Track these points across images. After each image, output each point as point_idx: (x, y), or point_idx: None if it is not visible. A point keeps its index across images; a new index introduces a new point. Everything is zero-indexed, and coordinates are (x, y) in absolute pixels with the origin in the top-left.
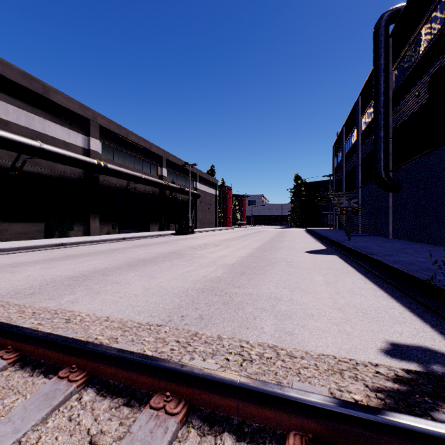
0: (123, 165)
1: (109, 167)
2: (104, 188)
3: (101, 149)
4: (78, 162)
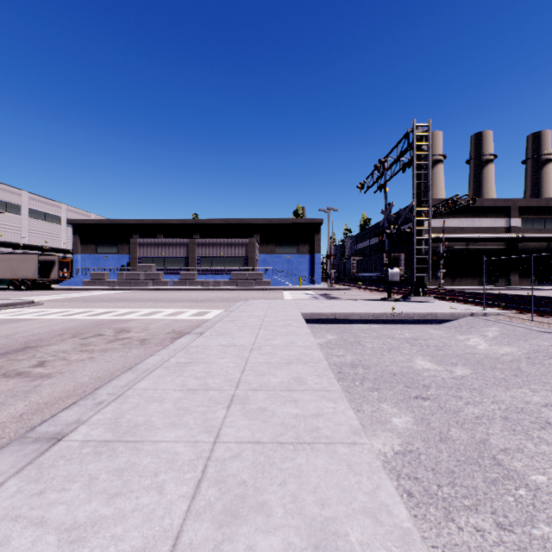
0: (542, 229)
1: (525, 236)
2: (522, 252)
3: (519, 223)
4: (500, 239)
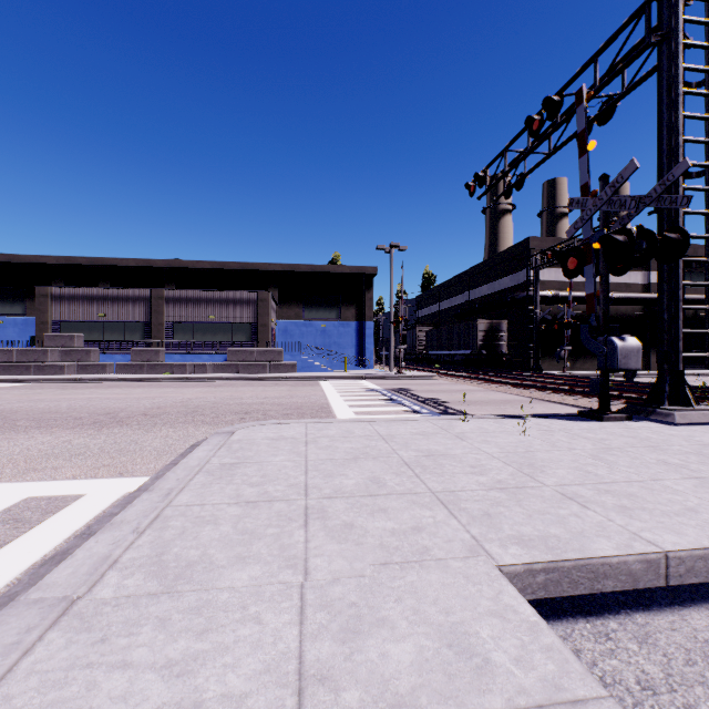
0: (688, 288)
1: None
2: None
3: None
4: (640, 301)
